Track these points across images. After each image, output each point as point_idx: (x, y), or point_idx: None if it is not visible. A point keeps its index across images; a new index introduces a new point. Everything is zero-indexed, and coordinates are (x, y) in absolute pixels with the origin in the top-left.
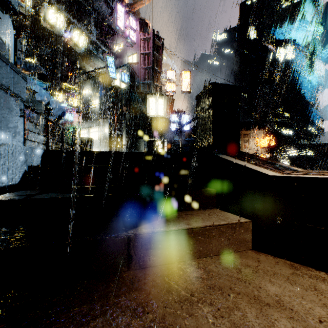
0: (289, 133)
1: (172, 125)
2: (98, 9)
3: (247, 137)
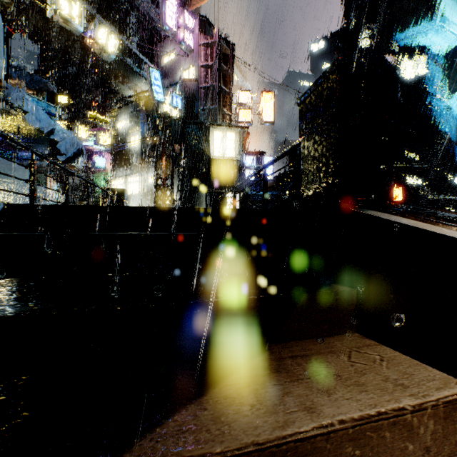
0: (419, 183)
1: (247, 172)
2: (141, 9)
3: None
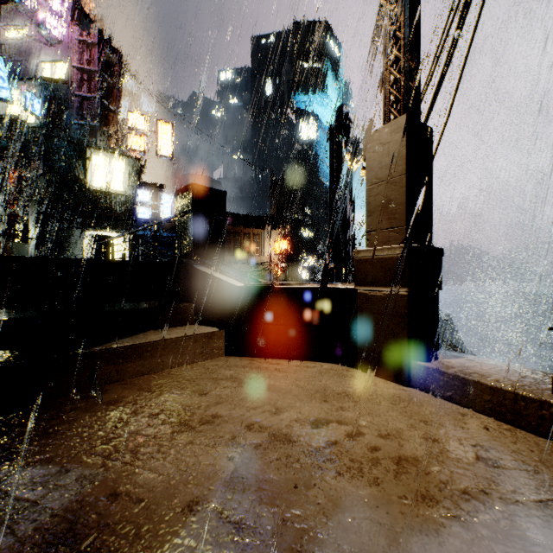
0: (310, 236)
1: (139, 208)
2: None
3: (258, 238)
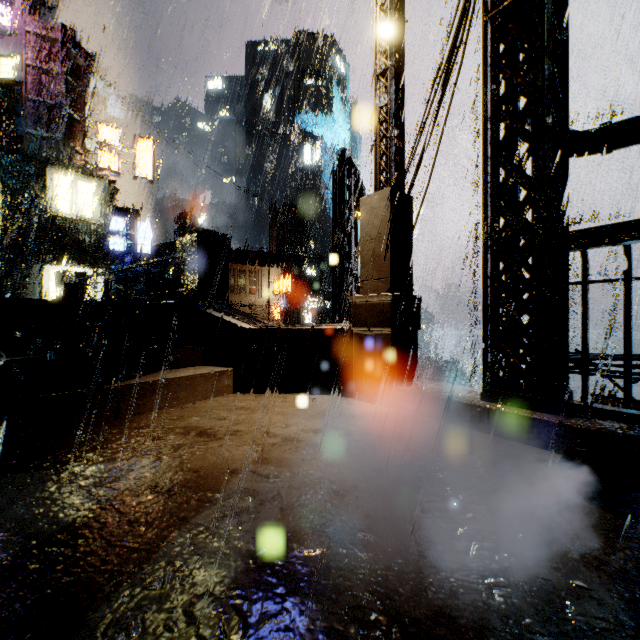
0: (314, 275)
1: (111, 238)
2: None
3: (255, 276)
